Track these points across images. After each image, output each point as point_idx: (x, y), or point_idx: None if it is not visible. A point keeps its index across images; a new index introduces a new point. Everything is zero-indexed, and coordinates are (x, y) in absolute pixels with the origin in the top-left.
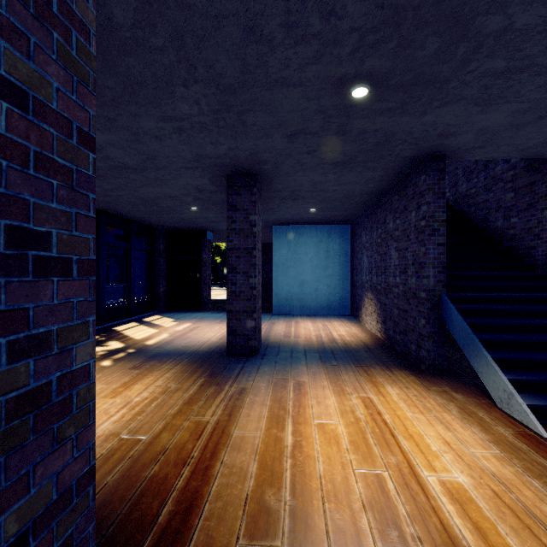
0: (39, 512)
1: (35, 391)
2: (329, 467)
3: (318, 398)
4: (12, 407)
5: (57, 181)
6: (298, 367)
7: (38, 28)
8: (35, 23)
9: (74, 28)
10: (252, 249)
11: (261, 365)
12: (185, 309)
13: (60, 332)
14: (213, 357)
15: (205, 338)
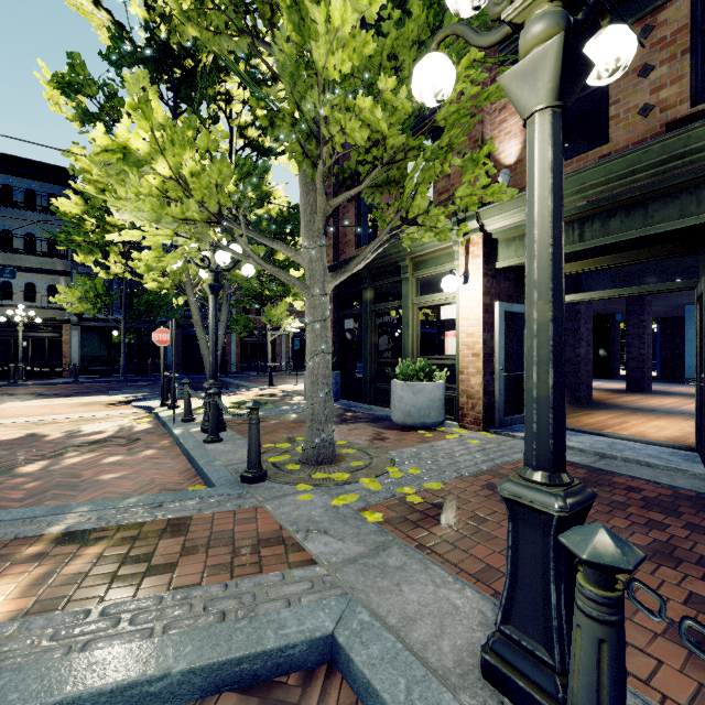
0: (588, 370)
1: (588, 358)
2: (653, 403)
3: (668, 399)
4: (587, 358)
5: (589, 336)
6: (670, 396)
7: (588, 321)
8: (588, 321)
9: (590, 317)
10: (642, 334)
11: (645, 394)
12: (594, 378)
13: (589, 353)
14: (616, 390)
15: (612, 387)
